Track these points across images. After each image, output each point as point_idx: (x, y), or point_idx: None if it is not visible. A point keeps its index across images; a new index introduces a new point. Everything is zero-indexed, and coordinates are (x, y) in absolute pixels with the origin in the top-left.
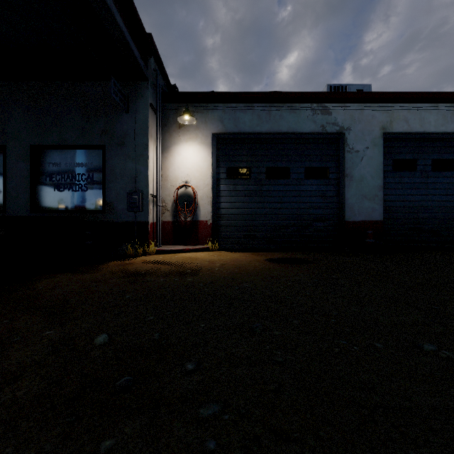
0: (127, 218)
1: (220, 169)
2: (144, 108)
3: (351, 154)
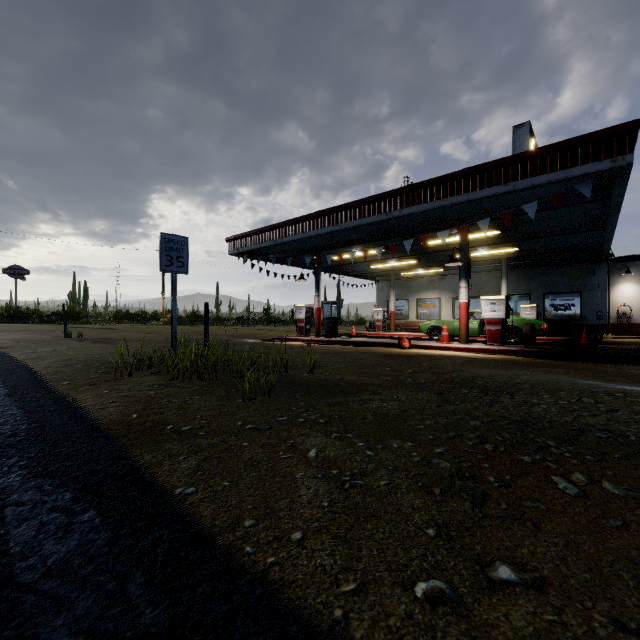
0: (594, 323)
1: None
2: (604, 274)
3: None
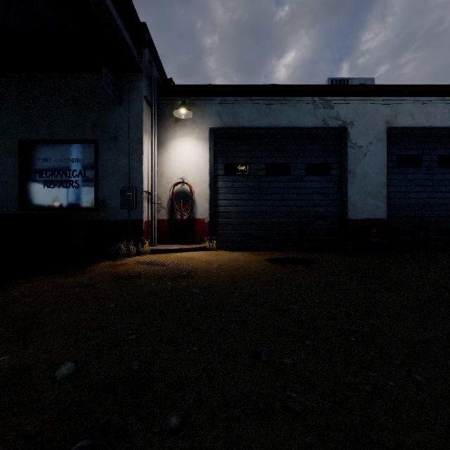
0: (120, 216)
1: (218, 166)
2: (138, 101)
3: (354, 150)
